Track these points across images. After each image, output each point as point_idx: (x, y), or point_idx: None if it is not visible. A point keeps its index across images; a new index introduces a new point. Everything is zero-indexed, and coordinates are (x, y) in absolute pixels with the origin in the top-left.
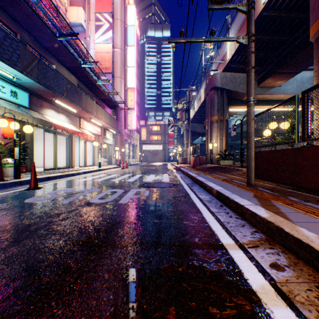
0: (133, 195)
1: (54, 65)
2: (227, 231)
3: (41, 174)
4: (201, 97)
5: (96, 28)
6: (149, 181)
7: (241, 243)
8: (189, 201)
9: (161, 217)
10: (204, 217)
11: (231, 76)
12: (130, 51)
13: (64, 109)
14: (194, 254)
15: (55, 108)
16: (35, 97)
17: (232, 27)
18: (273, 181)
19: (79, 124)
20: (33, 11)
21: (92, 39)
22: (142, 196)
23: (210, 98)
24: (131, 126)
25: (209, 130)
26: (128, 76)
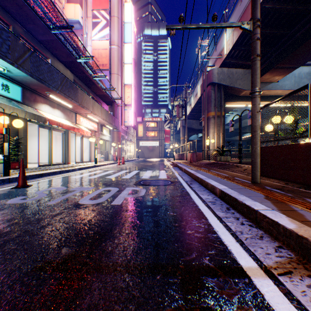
0: (128, 195)
1: (49, 59)
2: (242, 245)
3: (34, 170)
4: (197, 94)
5: (93, 25)
6: (145, 178)
7: (267, 267)
8: (190, 202)
9: (160, 223)
10: (210, 223)
11: (228, 72)
12: (127, 48)
13: (59, 104)
14: (207, 287)
15: (49, 103)
16: (28, 92)
17: (230, 22)
18: (280, 179)
19: (75, 120)
20: (24, 1)
21: (89, 36)
22: (138, 196)
23: (206, 94)
24: (128, 123)
25: (205, 126)
26: (125, 72)
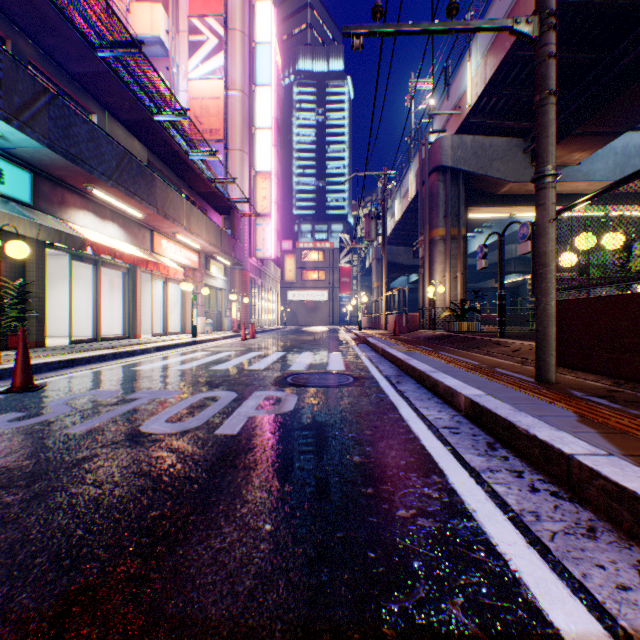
0: (256, 409)
1: (94, 116)
2: (547, 556)
3: (57, 352)
4: (408, 191)
5: (191, 47)
6: (298, 369)
7: (635, 636)
8: (401, 429)
9: (328, 488)
10: (453, 488)
11: (473, 143)
12: (262, 96)
13: (116, 211)
14: None
15: (94, 209)
16: (46, 183)
17: (478, 36)
18: (600, 372)
19: (150, 245)
20: None
21: (183, 71)
22: (279, 413)
23: (428, 191)
24: (264, 252)
25: (426, 258)
26: (257, 147)
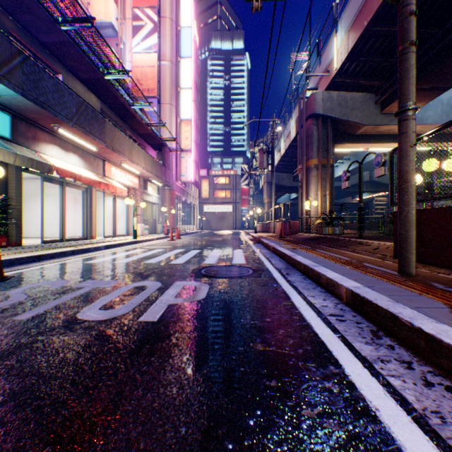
0: (175, 297)
1: (60, 75)
2: None
3: (30, 250)
4: (290, 133)
5: (134, 30)
6: (210, 262)
7: None
8: (294, 316)
9: (235, 380)
10: (351, 381)
11: (338, 97)
12: (185, 65)
13: (77, 145)
14: None
15: (60, 144)
16: (23, 124)
17: (343, 18)
18: (449, 267)
19: (103, 171)
20: None
21: (128, 47)
22: (194, 300)
23: (305, 132)
24: (187, 177)
25: (304, 180)
26: (181, 101)
